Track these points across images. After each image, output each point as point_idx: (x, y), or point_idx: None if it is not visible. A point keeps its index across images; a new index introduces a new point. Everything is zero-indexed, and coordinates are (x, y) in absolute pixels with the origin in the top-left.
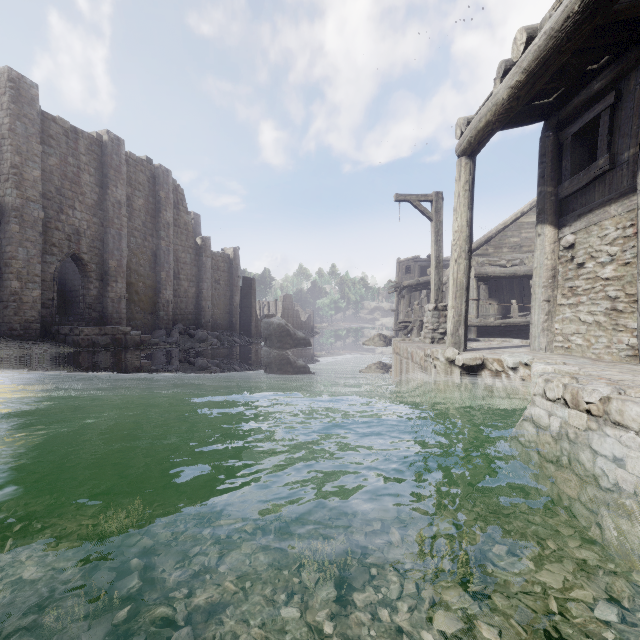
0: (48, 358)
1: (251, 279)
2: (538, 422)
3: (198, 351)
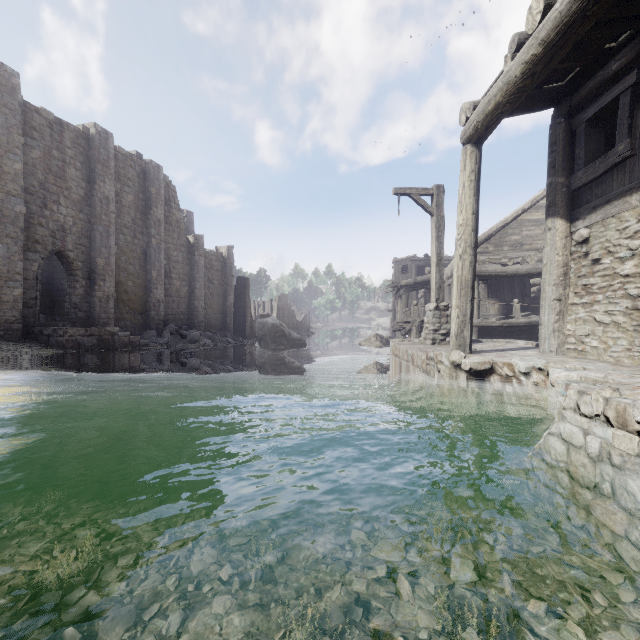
0: (28, 360)
1: (245, 278)
2: (569, 441)
3: (190, 352)
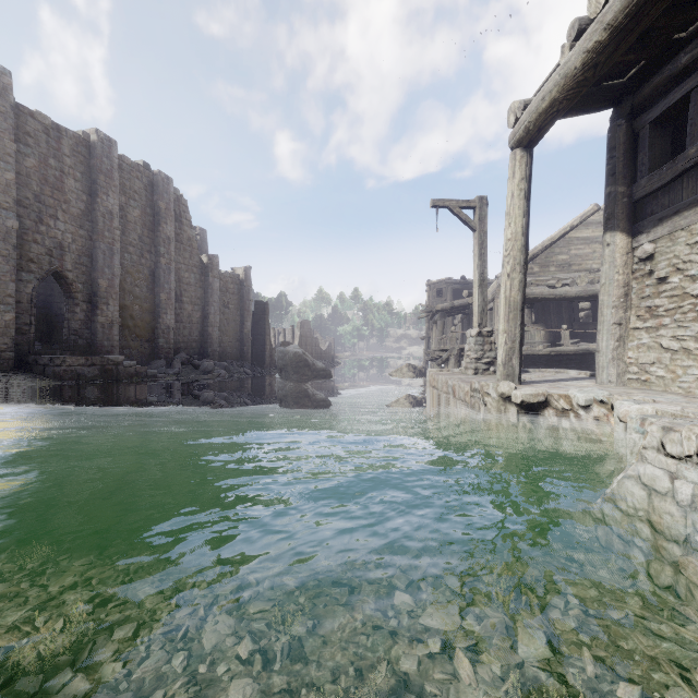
0: (20, 393)
1: (264, 303)
2: (651, 486)
3: (203, 384)
